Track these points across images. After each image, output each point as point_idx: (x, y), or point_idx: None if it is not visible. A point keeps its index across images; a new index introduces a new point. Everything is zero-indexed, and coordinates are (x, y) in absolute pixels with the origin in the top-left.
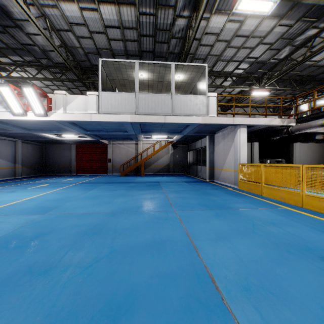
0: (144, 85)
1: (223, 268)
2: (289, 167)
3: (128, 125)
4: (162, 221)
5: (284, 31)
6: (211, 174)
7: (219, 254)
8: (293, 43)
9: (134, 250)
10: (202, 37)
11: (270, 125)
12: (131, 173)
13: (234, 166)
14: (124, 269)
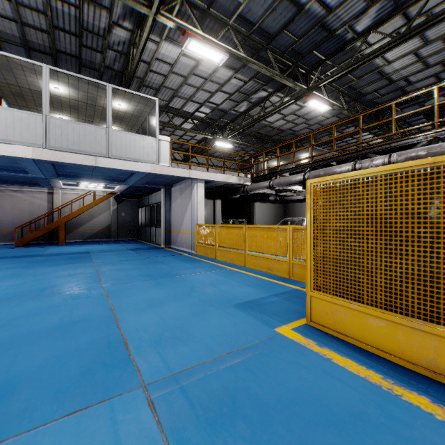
0: (61, 104)
1: (142, 331)
2: (237, 228)
3: (29, 163)
4: (80, 301)
5: (240, 85)
6: (168, 238)
7: (143, 320)
8: (250, 100)
9: (26, 340)
10: (152, 62)
11: (228, 182)
12: (39, 241)
13: (191, 227)
14: (5, 362)
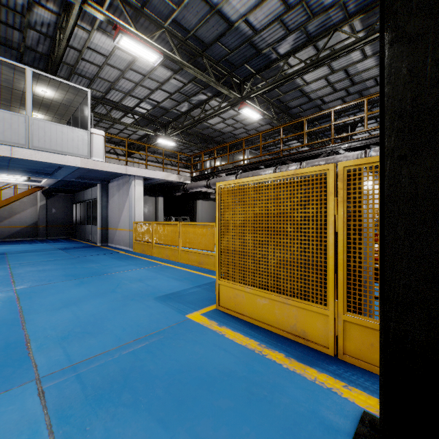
0: None
1: (50, 329)
2: (172, 225)
3: None
4: None
5: (180, 86)
6: (105, 236)
7: (54, 319)
8: (190, 101)
9: None
10: (83, 50)
11: (168, 180)
12: None
13: (129, 224)
14: None
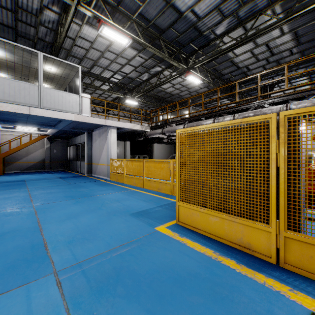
0: (0, 64)
1: (59, 235)
2: (138, 161)
3: None
4: (12, 217)
5: (142, 61)
6: (90, 169)
7: (61, 228)
8: (149, 72)
9: None
10: (76, 39)
11: (134, 129)
12: None
13: (107, 161)
14: None
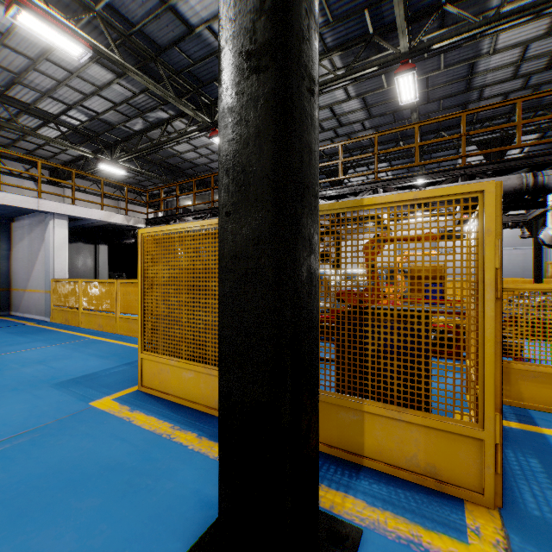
0: None
1: None
2: (107, 283)
3: None
4: None
5: (128, 95)
6: (6, 300)
7: None
8: (146, 118)
9: None
10: None
11: (110, 222)
12: None
13: (45, 283)
14: None
